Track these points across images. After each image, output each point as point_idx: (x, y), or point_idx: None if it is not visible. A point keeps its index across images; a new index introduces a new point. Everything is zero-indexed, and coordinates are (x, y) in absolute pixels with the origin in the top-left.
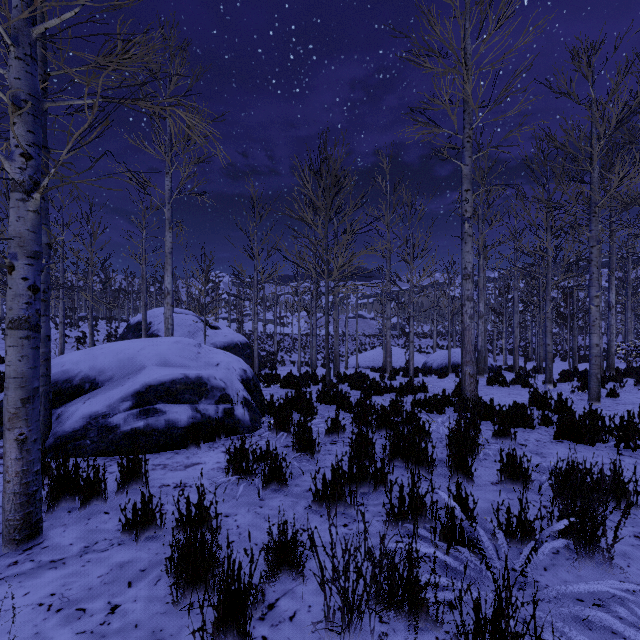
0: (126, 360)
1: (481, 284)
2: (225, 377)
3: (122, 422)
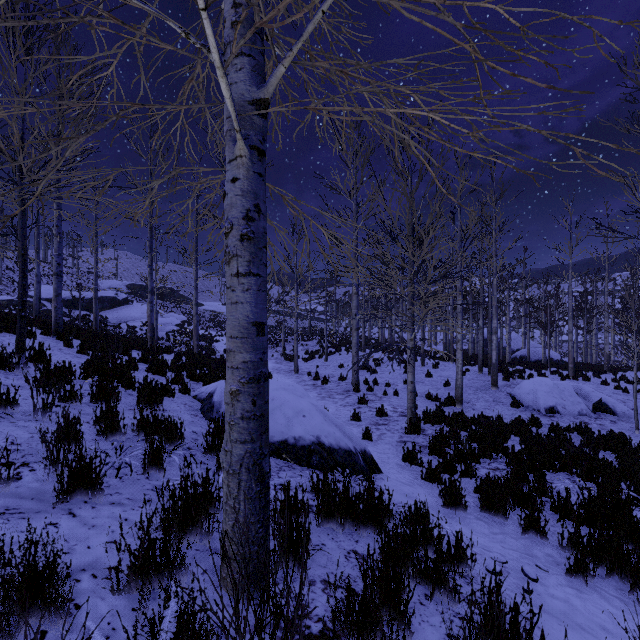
0: (537, 351)
1: None
2: (557, 356)
3: (541, 360)
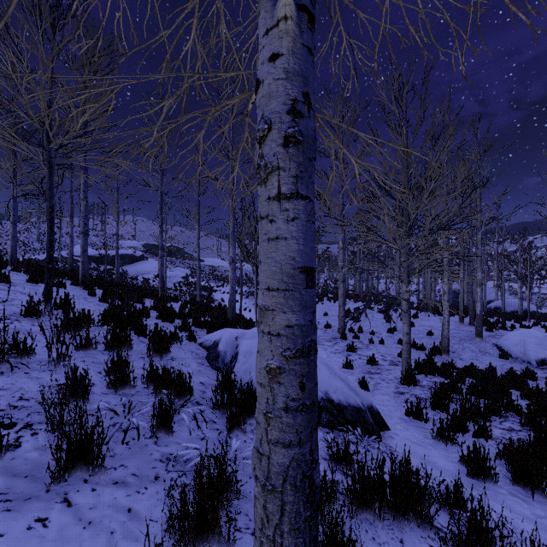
0: (512, 303)
1: None
2: (533, 307)
3: (517, 311)
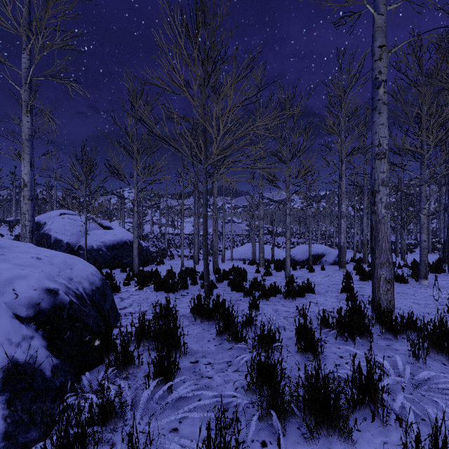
0: None
1: (343, 187)
2: None
3: None
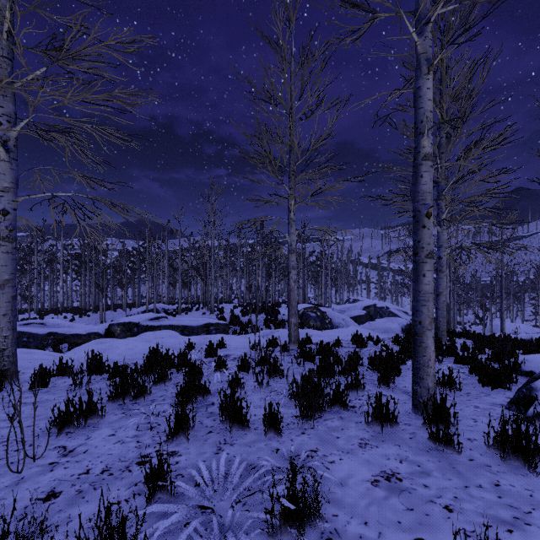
0: None
1: None
2: None
3: None
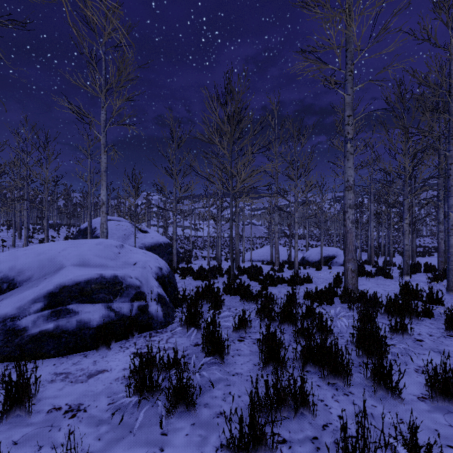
0: (46, 261)
1: None
2: (141, 275)
3: (31, 324)
